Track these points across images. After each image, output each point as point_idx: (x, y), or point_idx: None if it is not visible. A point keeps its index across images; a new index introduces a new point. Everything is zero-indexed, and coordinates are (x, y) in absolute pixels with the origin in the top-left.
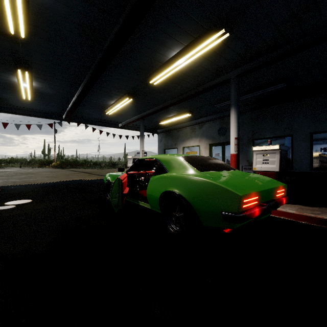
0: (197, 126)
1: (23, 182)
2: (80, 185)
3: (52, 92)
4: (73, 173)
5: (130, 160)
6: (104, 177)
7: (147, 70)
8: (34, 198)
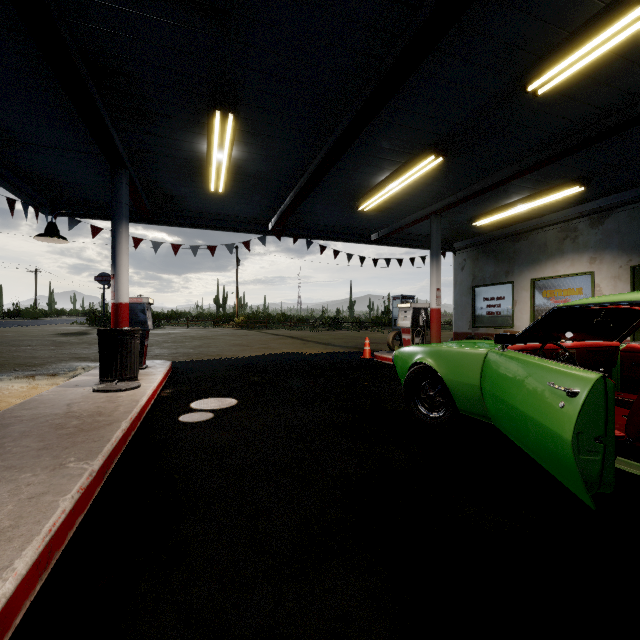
0: (583, 222)
1: (201, 354)
2: (304, 365)
3: (263, 168)
4: (273, 339)
5: (405, 313)
6: (397, 354)
7: (534, 46)
8: (238, 395)
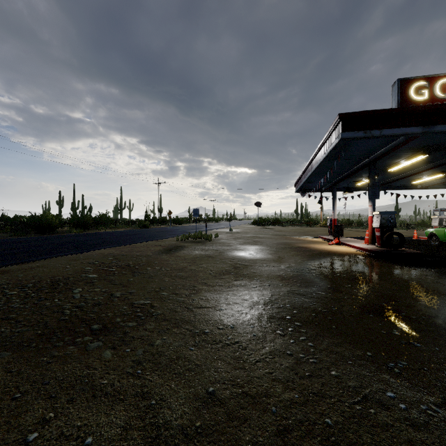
0: None
1: None
2: None
3: (377, 179)
4: (356, 232)
5: (435, 220)
6: (425, 231)
7: None
8: None
